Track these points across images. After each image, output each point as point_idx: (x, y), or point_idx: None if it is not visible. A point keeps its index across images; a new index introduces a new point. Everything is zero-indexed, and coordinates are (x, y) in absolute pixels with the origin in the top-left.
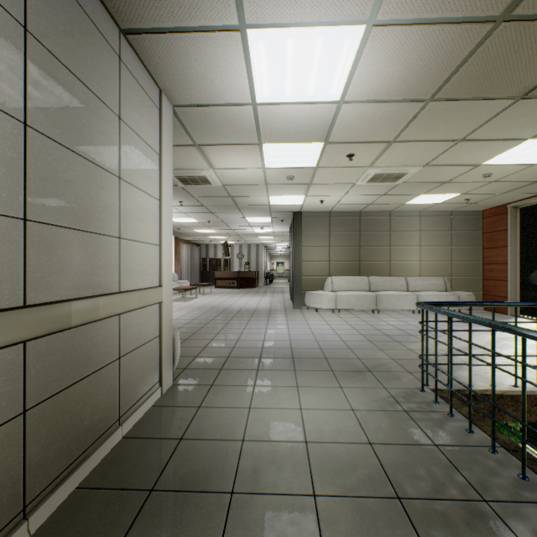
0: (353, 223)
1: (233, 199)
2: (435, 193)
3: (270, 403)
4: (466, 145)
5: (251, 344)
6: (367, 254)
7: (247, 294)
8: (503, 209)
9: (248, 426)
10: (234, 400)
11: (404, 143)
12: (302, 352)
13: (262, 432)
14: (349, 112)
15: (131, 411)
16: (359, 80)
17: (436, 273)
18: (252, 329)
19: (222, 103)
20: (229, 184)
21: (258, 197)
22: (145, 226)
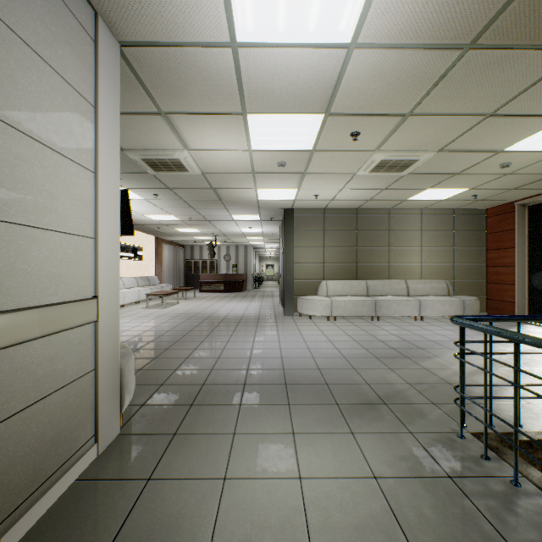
0: (350, 222)
1: (216, 191)
2: (442, 187)
3: (255, 467)
4: (495, 122)
5: (234, 364)
6: (365, 256)
7: (234, 299)
8: (510, 207)
9: (219, 522)
10: (203, 463)
11: (421, 118)
12: (297, 375)
13: (240, 535)
14: (361, 65)
15: (27, 504)
16: (382, 4)
17: (438, 277)
18: (237, 342)
19: (189, 41)
20: (209, 171)
21: (245, 190)
22: (63, 206)
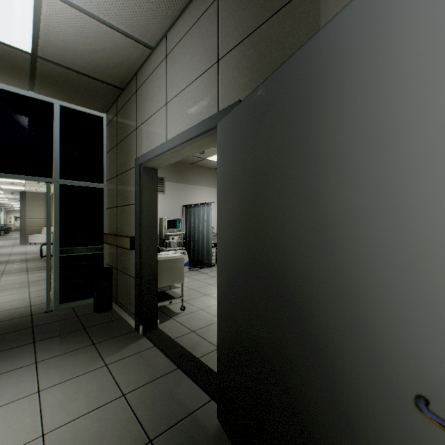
0: None
1: None
2: None
3: None
4: None
5: None
6: None
7: None
8: None
9: None
10: None
11: None
12: (16, 253)
13: None
14: None
15: None
16: None
17: None
18: None
19: None
20: None
21: None
22: None
